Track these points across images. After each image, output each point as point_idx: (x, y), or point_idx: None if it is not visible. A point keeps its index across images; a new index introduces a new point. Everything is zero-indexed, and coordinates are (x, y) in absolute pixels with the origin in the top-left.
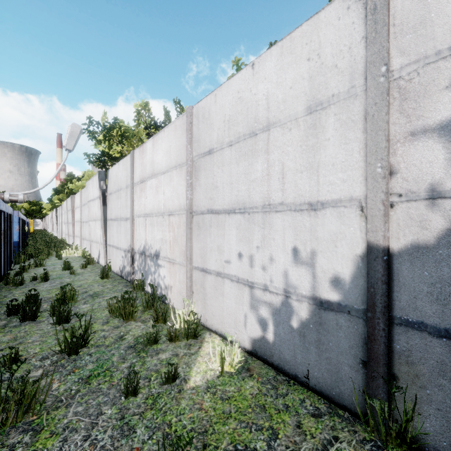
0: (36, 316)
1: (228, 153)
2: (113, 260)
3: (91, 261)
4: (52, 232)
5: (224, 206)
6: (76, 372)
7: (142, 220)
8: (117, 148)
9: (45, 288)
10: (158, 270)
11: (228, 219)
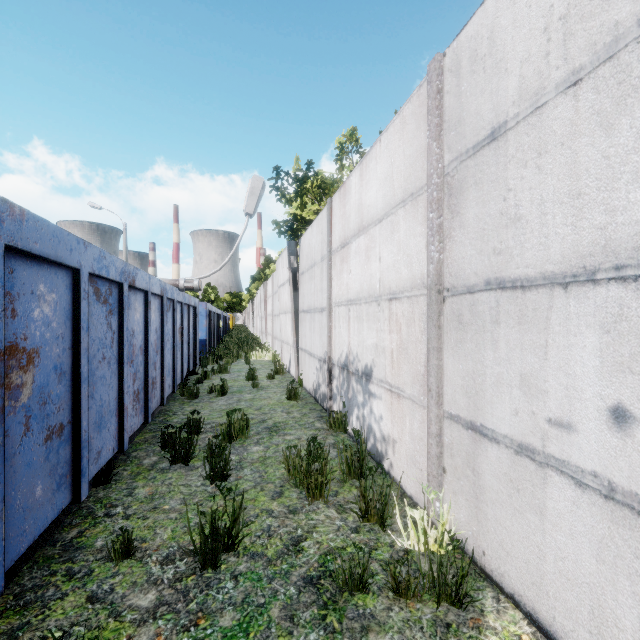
0: (189, 458)
1: (563, 110)
2: (305, 371)
3: (280, 369)
4: (249, 328)
5: (545, 265)
6: (200, 627)
7: (344, 310)
8: (312, 207)
9: (219, 406)
10: (370, 403)
11: (563, 302)
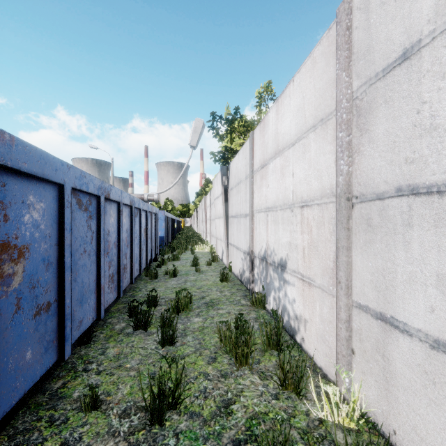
0: (147, 326)
1: None
2: (233, 260)
3: (215, 258)
4: (194, 228)
5: None
6: None
7: (263, 216)
8: (239, 141)
9: (171, 285)
10: (284, 288)
11: None
